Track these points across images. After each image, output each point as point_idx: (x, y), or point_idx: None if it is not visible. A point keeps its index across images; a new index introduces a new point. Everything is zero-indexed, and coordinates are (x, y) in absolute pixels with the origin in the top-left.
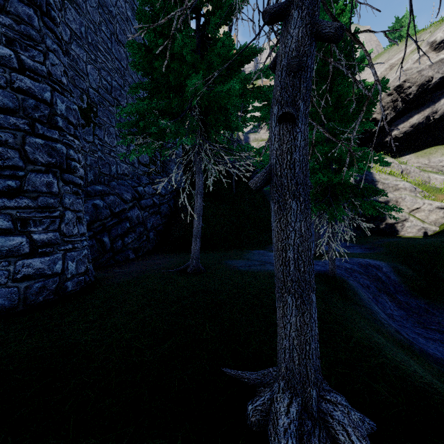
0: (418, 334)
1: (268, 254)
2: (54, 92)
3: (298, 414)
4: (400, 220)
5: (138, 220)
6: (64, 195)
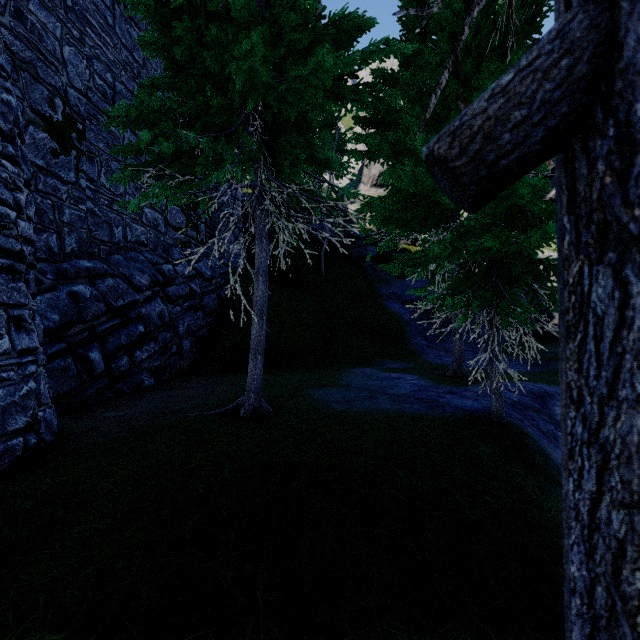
0: None
1: (380, 376)
2: None
3: None
4: None
5: (162, 320)
6: None
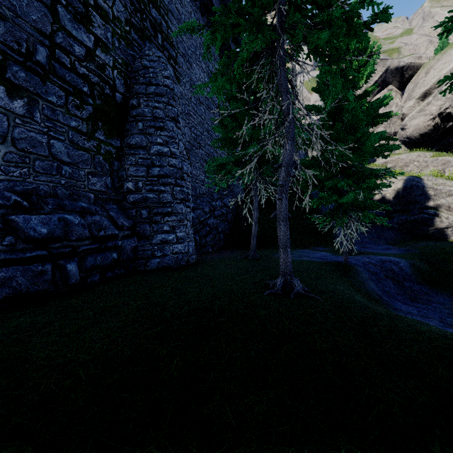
0: (402, 302)
1: (309, 252)
2: (182, 162)
3: (283, 282)
4: (450, 225)
5: (213, 225)
6: (187, 214)
